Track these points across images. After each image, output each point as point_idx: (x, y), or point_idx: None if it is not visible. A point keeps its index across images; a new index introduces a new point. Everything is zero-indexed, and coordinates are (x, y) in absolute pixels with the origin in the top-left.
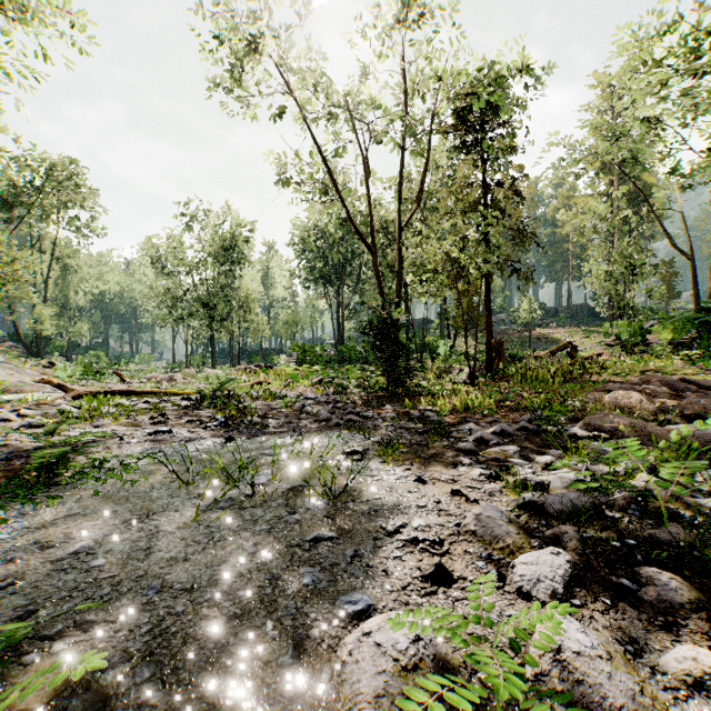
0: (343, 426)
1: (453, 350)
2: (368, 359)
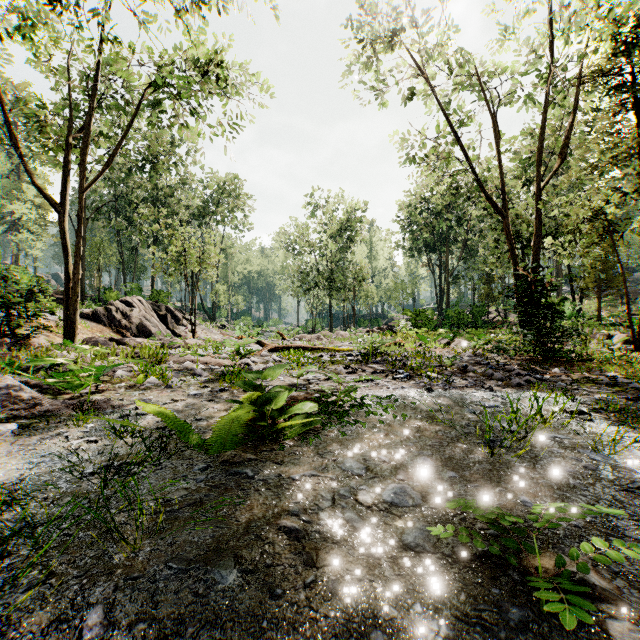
0: (524, 386)
1: (582, 314)
2: (476, 323)
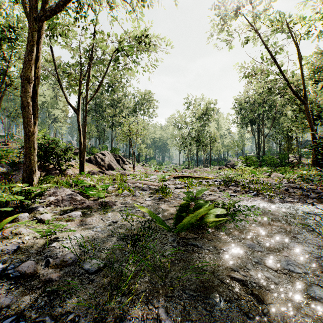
0: None
1: None
2: (282, 163)
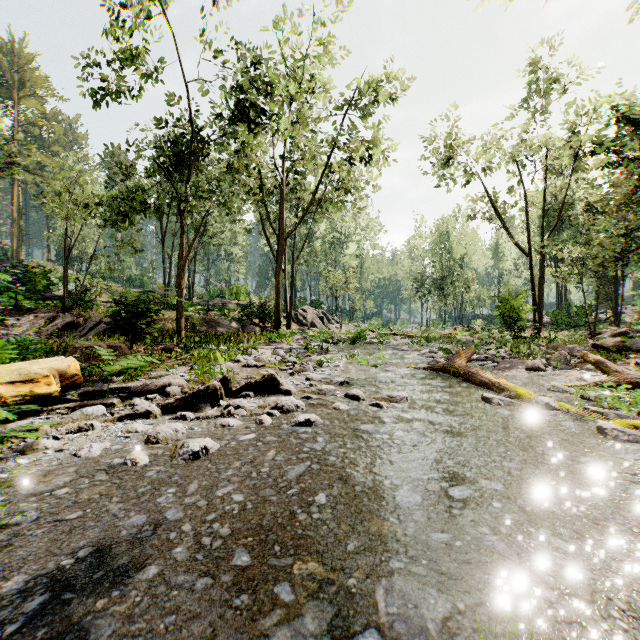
0: None
1: None
2: (577, 323)
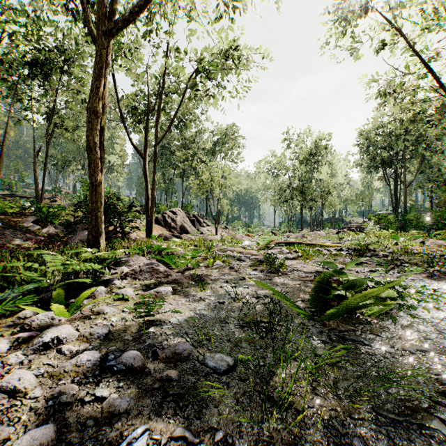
0: None
1: None
2: (436, 225)
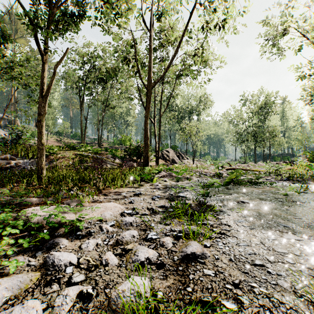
0: None
1: None
2: None
